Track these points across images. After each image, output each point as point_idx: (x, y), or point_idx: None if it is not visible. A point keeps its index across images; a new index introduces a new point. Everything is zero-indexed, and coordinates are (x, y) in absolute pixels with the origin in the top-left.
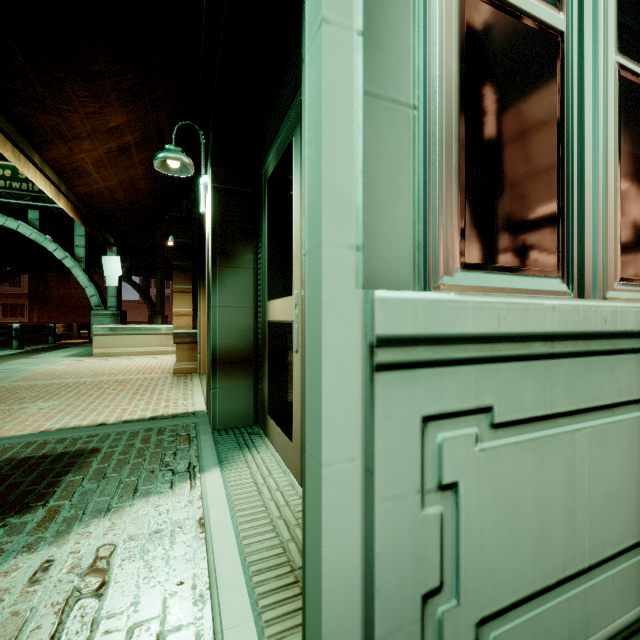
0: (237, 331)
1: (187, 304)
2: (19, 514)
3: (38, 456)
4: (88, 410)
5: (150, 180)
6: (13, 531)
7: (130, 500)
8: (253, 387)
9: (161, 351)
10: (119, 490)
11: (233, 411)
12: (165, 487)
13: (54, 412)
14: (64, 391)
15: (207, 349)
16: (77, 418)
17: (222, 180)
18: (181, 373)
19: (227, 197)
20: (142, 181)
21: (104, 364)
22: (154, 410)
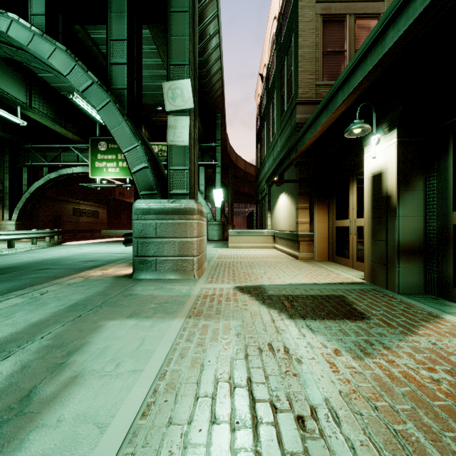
0: (412, 232)
1: (306, 216)
2: (365, 319)
3: (315, 295)
4: (291, 276)
5: (313, 142)
6: (379, 325)
7: (420, 322)
8: (423, 269)
9: (264, 246)
10: (402, 316)
11: (410, 283)
12: (430, 319)
13: (275, 275)
14: (255, 265)
15: (374, 243)
16: (294, 279)
17: (403, 136)
18: (303, 260)
19: (406, 146)
20: (310, 143)
21: (244, 252)
22: (332, 279)
